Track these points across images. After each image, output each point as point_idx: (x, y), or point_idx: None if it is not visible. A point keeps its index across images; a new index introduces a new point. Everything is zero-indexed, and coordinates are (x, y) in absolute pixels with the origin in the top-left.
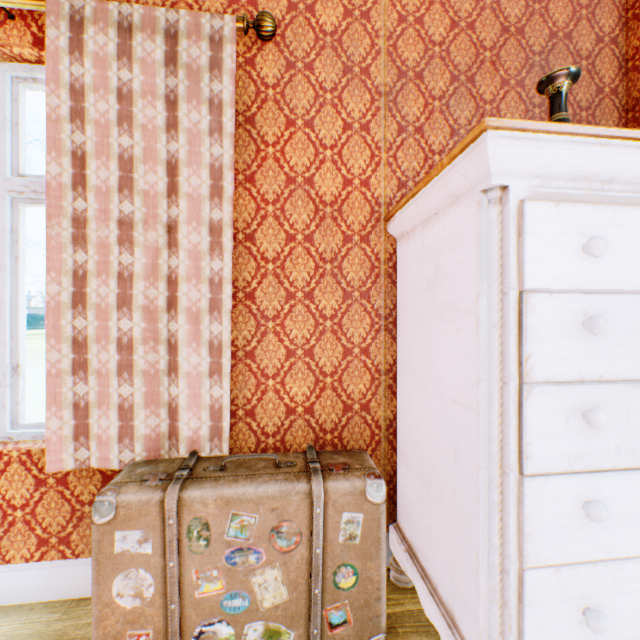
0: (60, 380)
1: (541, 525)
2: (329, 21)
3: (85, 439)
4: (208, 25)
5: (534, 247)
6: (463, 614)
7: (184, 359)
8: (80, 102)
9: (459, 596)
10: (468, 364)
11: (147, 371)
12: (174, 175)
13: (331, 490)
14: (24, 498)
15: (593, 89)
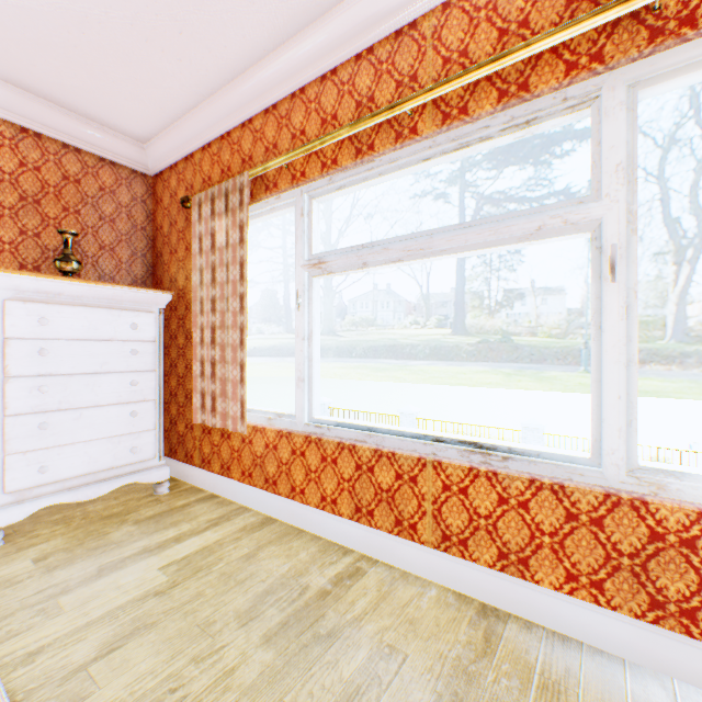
0: None
1: (17, 436)
2: None
3: None
4: None
5: (12, 320)
6: None
7: None
8: None
9: None
10: None
11: None
12: None
13: None
14: None
15: (132, 225)
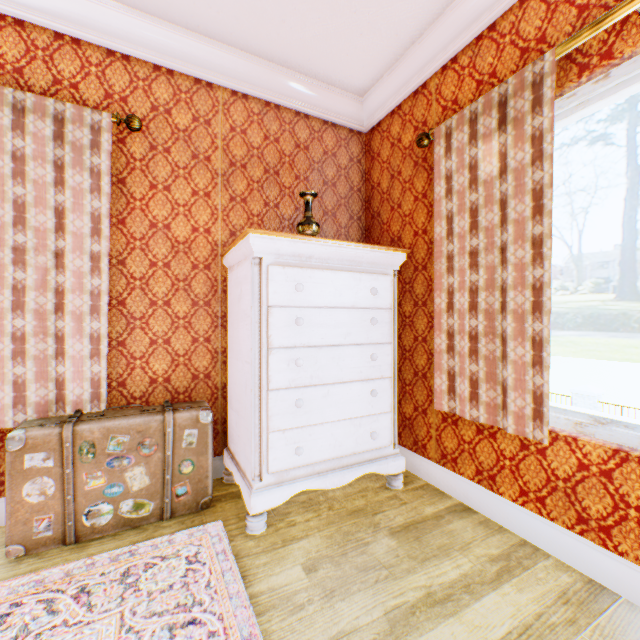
0: None
1: (277, 412)
2: (182, 122)
3: None
4: (90, 117)
5: (273, 286)
6: (248, 467)
7: (70, 347)
8: None
9: (247, 460)
10: (249, 341)
11: (38, 356)
12: (62, 218)
13: (178, 418)
14: None
15: (348, 187)
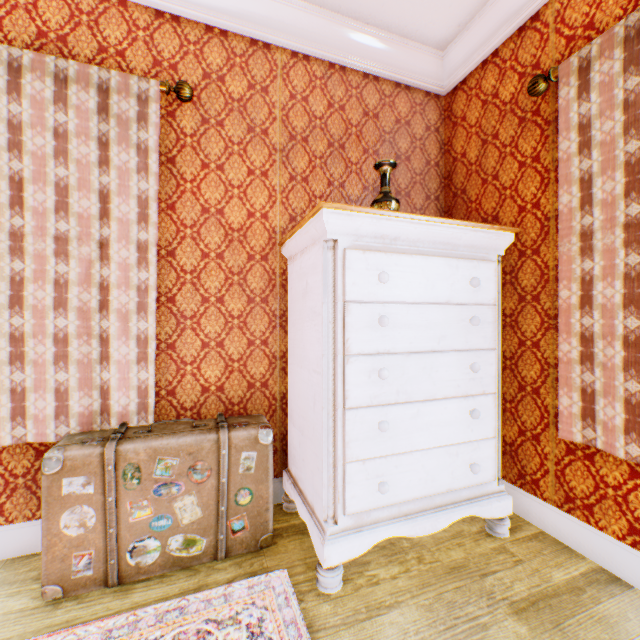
0: None
1: (355, 437)
2: (237, 90)
3: (22, 419)
4: (136, 86)
5: (351, 276)
6: (317, 503)
7: (115, 350)
8: (18, 135)
9: (316, 493)
10: (319, 346)
11: (81, 360)
12: (106, 202)
13: (234, 437)
14: None
15: (424, 162)
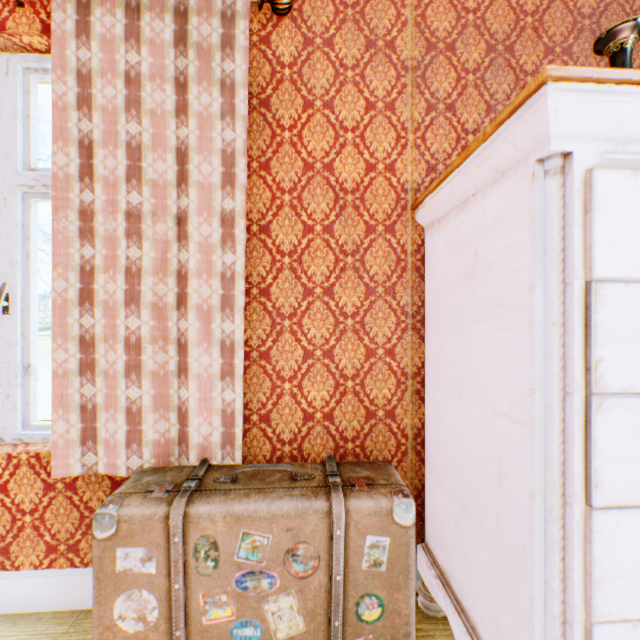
0: (67, 381)
1: (615, 570)
2: None
3: (92, 443)
4: (219, 0)
5: (606, 226)
6: None
7: (194, 360)
8: (87, 88)
9: None
10: (518, 369)
11: (156, 372)
12: (184, 163)
13: (353, 509)
14: (33, 503)
15: None
